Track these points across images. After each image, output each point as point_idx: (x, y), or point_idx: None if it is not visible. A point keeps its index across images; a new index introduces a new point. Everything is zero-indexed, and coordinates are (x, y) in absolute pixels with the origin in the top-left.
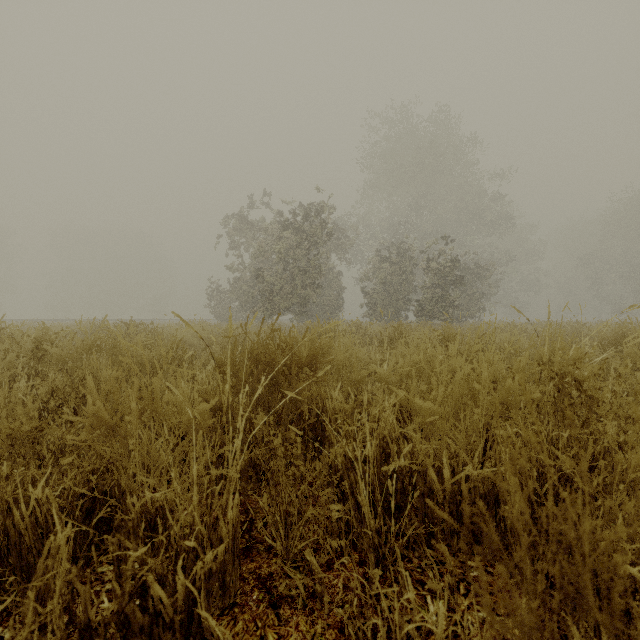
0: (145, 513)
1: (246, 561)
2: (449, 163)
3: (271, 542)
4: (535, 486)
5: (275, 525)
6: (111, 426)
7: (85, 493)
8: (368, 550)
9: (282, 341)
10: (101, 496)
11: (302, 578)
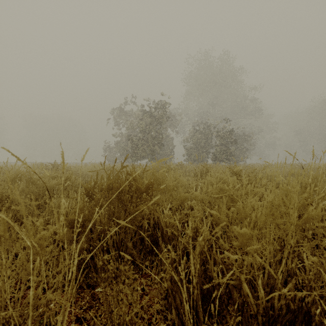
0: None
1: None
2: (229, 81)
3: None
4: None
5: None
6: None
7: None
8: None
9: (129, 174)
10: None
11: None
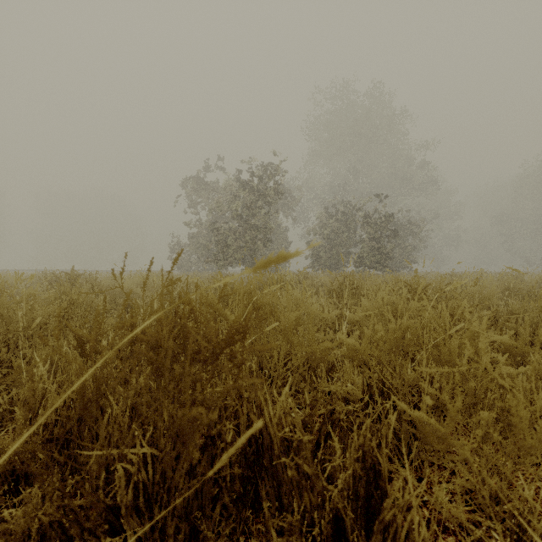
0: None
1: None
2: (382, 133)
3: None
4: None
5: None
6: None
7: None
8: None
9: (183, 302)
10: None
11: None
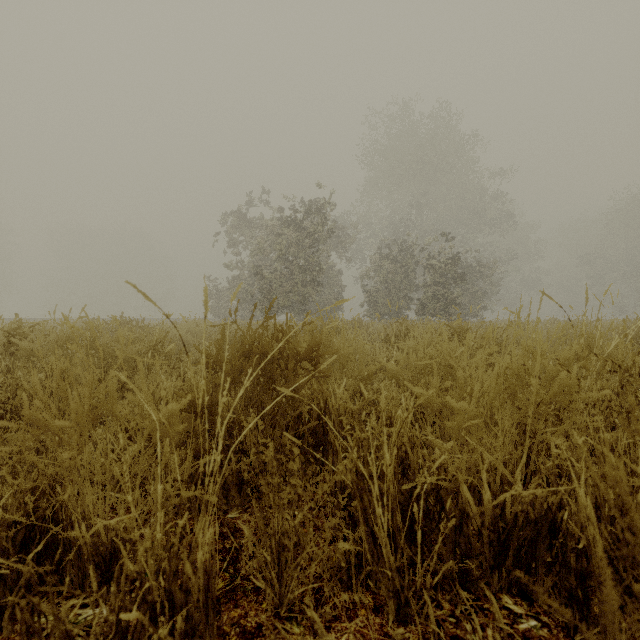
0: (97, 545)
1: (228, 606)
2: (450, 161)
3: (260, 584)
4: (613, 514)
5: (265, 561)
6: (55, 432)
7: (18, 520)
8: (387, 595)
9: (277, 330)
10: (40, 523)
11: (300, 633)
